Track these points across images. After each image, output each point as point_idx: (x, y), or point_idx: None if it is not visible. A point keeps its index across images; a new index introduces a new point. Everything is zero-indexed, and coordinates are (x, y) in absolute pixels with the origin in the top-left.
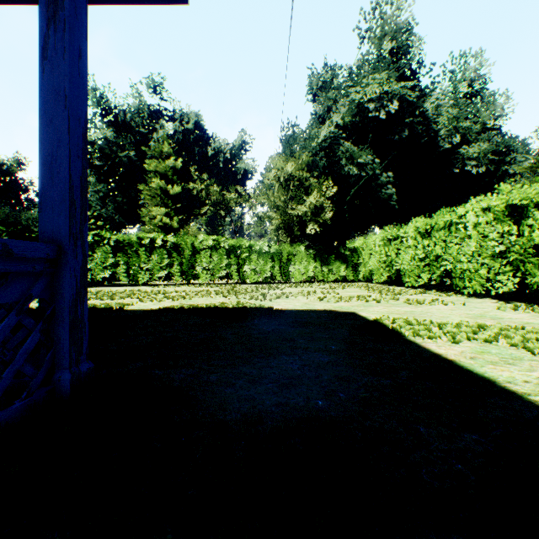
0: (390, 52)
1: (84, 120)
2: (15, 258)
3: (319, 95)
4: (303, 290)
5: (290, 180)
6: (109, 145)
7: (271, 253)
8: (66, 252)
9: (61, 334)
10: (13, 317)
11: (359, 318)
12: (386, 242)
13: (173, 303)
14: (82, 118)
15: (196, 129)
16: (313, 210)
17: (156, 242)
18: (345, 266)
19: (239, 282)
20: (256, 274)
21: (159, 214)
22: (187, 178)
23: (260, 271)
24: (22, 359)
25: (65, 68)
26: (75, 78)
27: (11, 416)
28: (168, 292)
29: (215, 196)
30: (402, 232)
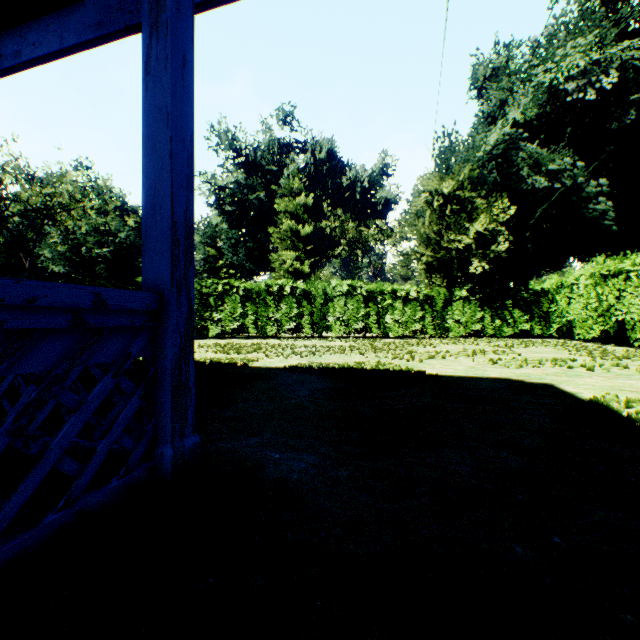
0: (602, 2)
1: (190, 142)
2: (111, 310)
3: (487, 87)
4: (466, 348)
5: (447, 204)
6: (240, 188)
7: (420, 299)
8: (169, 302)
9: (164, 401)
10: (109, 379)
11: (561, 395)
12: (597, 281)
13: (301, 360)
14: (188, 139)
15: (329, 158)
16: (479, 242)
17: (284, 289)
18: (528, 316)
19: (379, 336)
20: (400, 327)
21: (289, 258)
22: (319, 216)
23: (406, 322)
24: (119, 429)
25: (167, 81)
26: (178, 92)
27: (106, 497)
28: (297, 347)
29: (350, 234)
30: (627, 263)
